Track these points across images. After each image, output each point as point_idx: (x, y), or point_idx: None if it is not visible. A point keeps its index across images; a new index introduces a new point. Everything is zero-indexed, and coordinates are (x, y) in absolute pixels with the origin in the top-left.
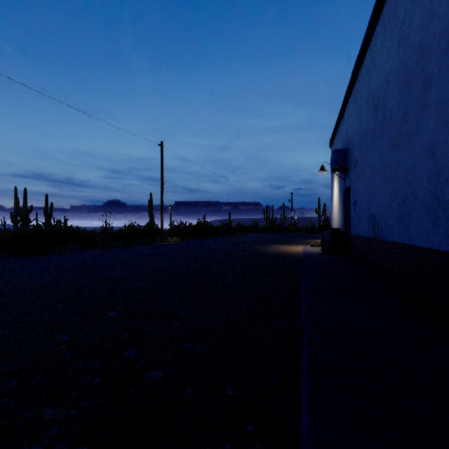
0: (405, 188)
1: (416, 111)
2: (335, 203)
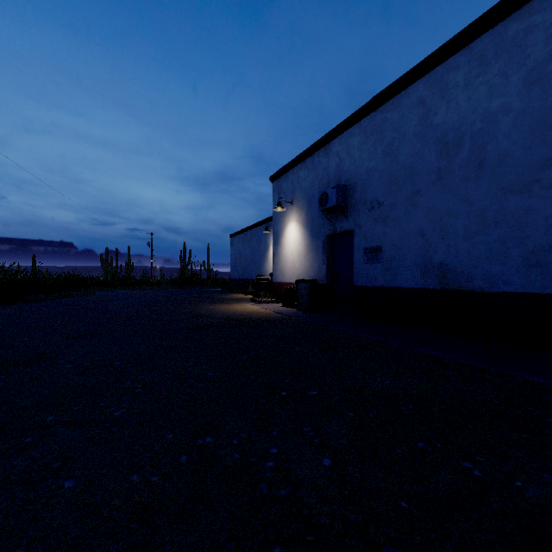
0: (551, 236)
1: None
2: (293, 249)
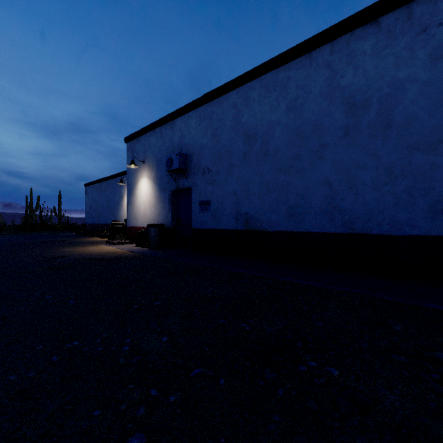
0: (298, 199)
1: (311, 157)
2: (144, 200)
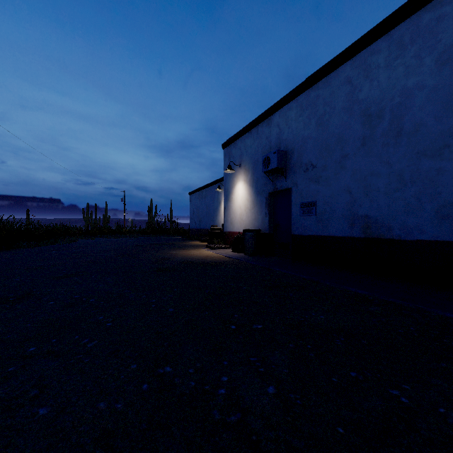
0: None
1: None
2: (240, 204)
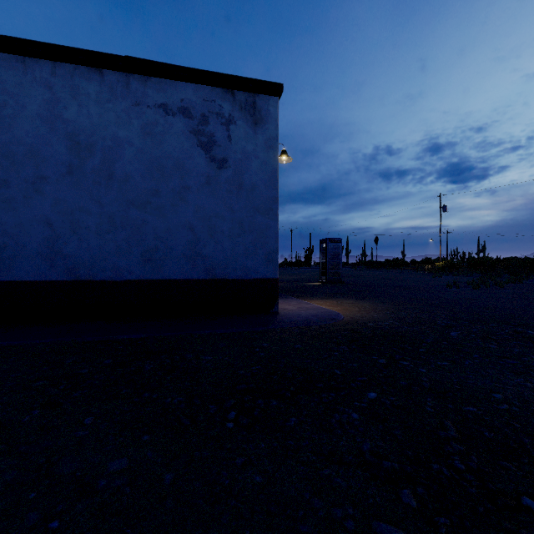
0: (6, 238)
1: (26, 188)
2: None
